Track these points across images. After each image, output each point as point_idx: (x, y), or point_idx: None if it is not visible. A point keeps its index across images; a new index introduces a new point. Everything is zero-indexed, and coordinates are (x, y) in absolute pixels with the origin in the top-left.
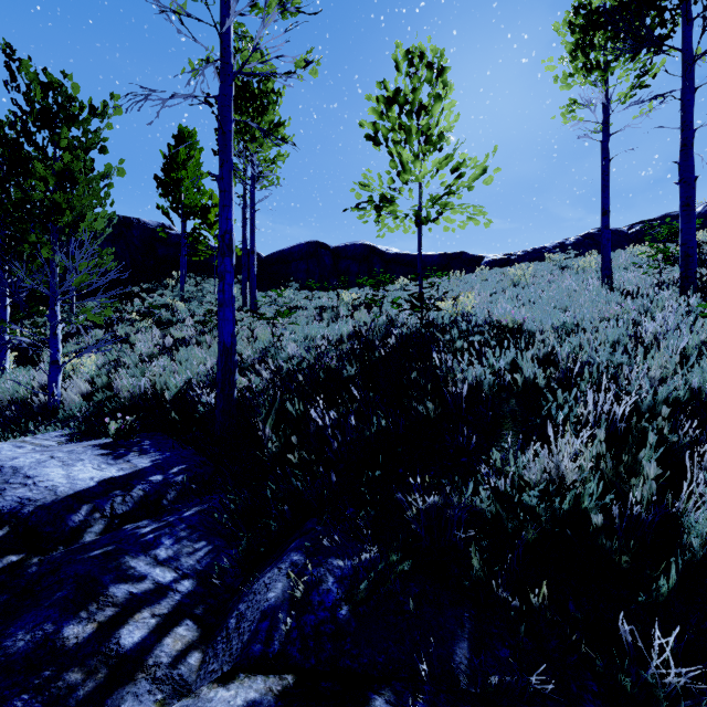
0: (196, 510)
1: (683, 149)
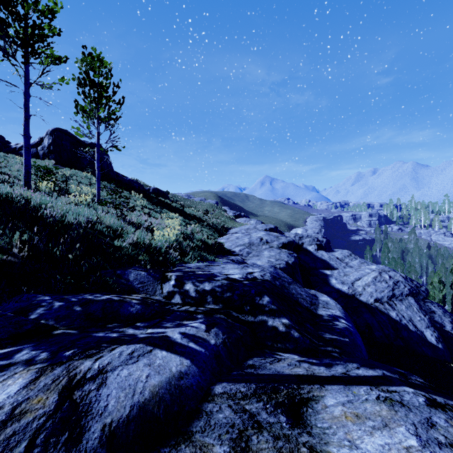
0: (46, 296)
1: (26, 121)
